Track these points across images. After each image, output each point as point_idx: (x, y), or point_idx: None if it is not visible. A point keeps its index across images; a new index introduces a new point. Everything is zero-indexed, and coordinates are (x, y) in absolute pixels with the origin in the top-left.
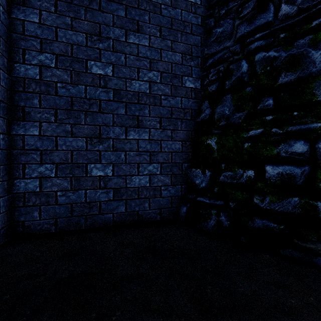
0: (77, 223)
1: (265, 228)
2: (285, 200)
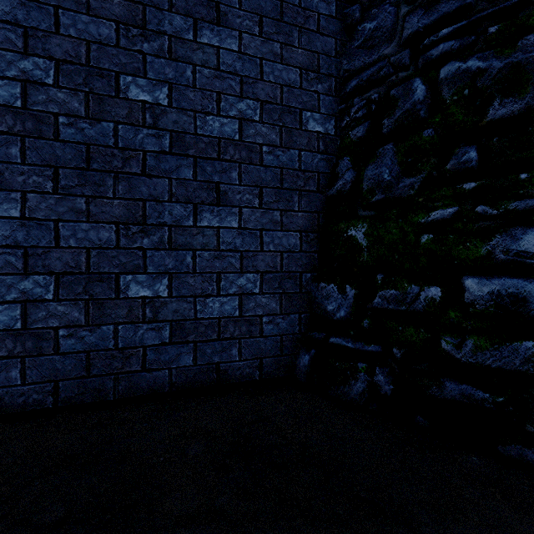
0: (100, 390)
1: (466, 401)
2: (505, 347)
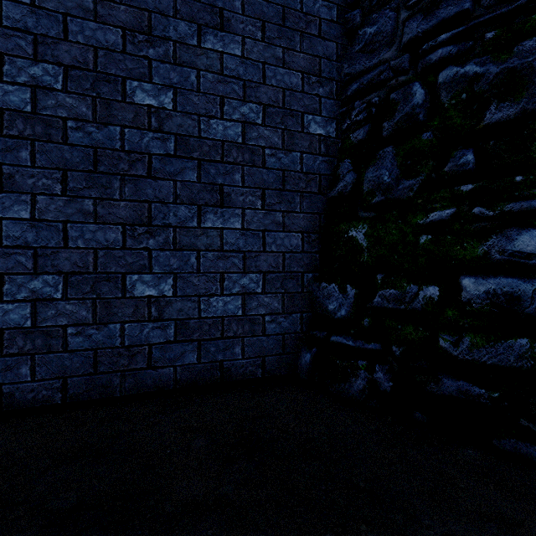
0: (107, 387)
1: (463, 396)
2: (501, 344)
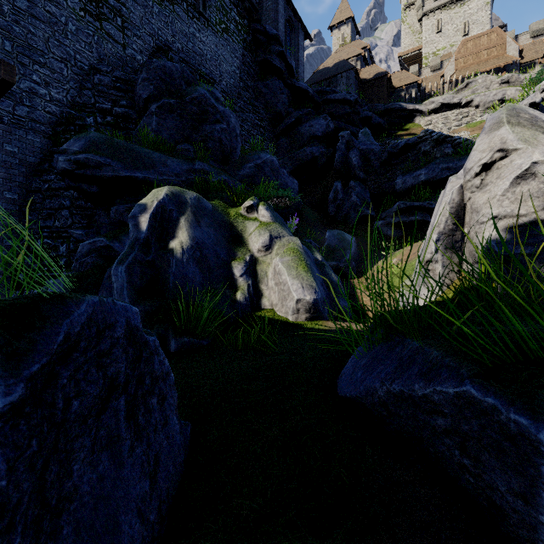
0: None
1: None
2: None
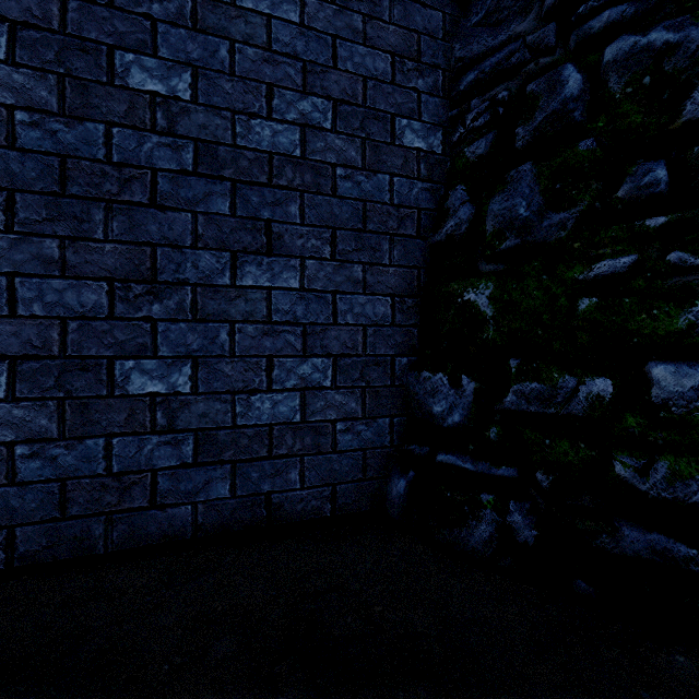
0: (82, 539)
1: (658, 559)
2: None
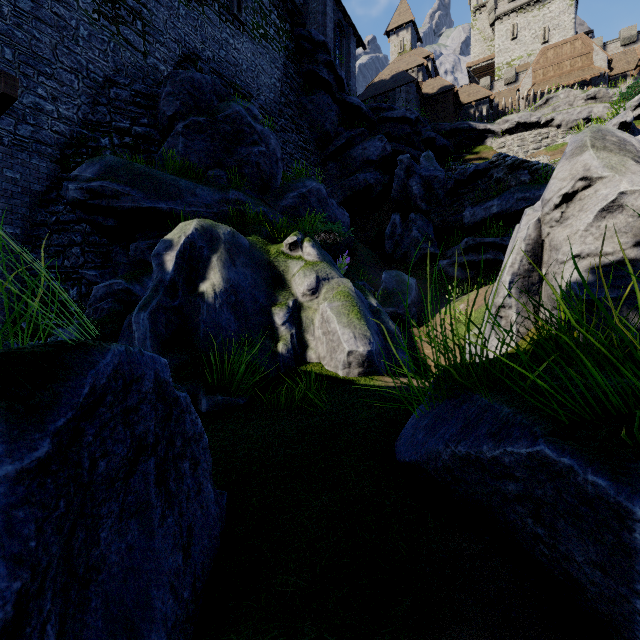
0: None
1: None
2: None
